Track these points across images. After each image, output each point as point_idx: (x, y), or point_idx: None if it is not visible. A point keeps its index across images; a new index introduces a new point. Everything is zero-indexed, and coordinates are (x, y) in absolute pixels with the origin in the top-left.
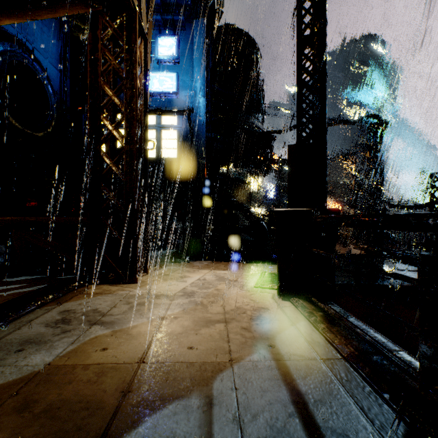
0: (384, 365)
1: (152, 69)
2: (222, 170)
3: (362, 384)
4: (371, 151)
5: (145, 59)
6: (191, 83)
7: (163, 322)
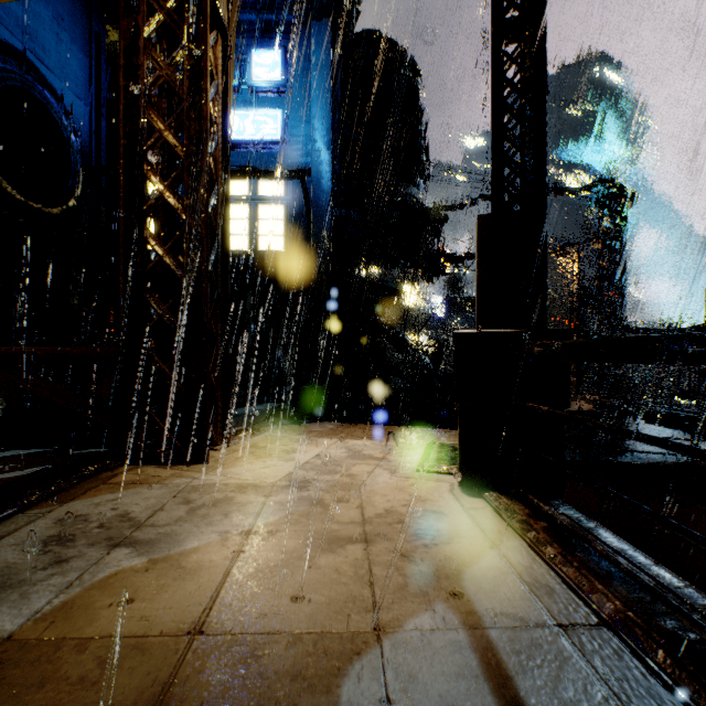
0: (692, 644)
1: (243, 104)
2: (358, 273)
3: (654, 688)
4: (605, 240)
5: (224, 71)
6: (307, 126)
7: (247, 542)
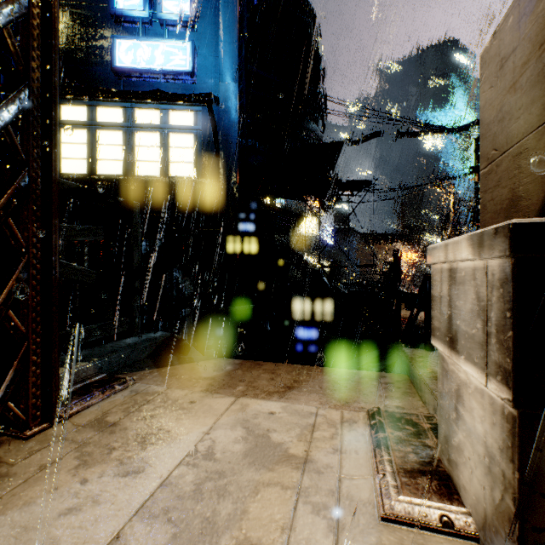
0: None
1: (154, 36)
2: None
3: None
4: None
5: None
6: (215, 60)
7: None
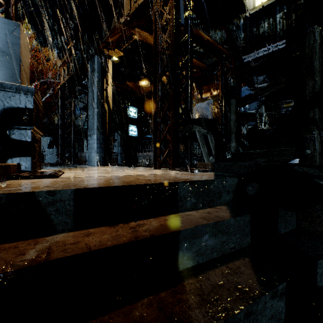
0: None
1: None
2: None
3: None
4: None
5: None
6: None
7: (99, 168)
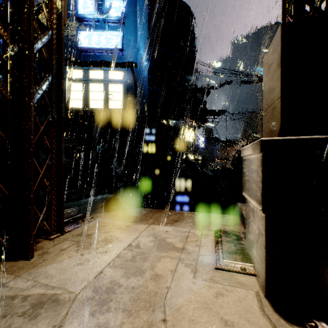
0: None
1: (100, 29)
2: None
3: None
4: None
5: None
6: (135, 42)
7: None
